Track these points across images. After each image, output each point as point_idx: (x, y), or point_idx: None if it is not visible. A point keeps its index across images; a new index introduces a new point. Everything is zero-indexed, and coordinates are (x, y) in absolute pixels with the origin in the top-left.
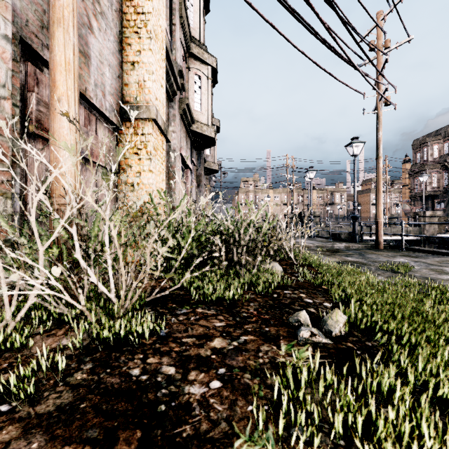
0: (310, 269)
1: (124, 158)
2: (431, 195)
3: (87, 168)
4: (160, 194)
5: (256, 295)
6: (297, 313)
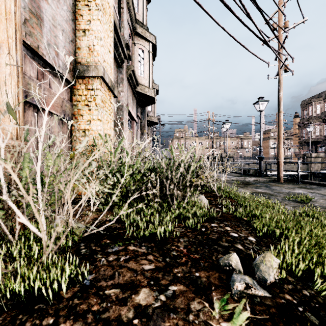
0: (230, 201)
1: (77, 109)
2: (314, 141)
3: (40, 116)
4: (101, 137)
5: (186, 229)
6: (228, 256)
